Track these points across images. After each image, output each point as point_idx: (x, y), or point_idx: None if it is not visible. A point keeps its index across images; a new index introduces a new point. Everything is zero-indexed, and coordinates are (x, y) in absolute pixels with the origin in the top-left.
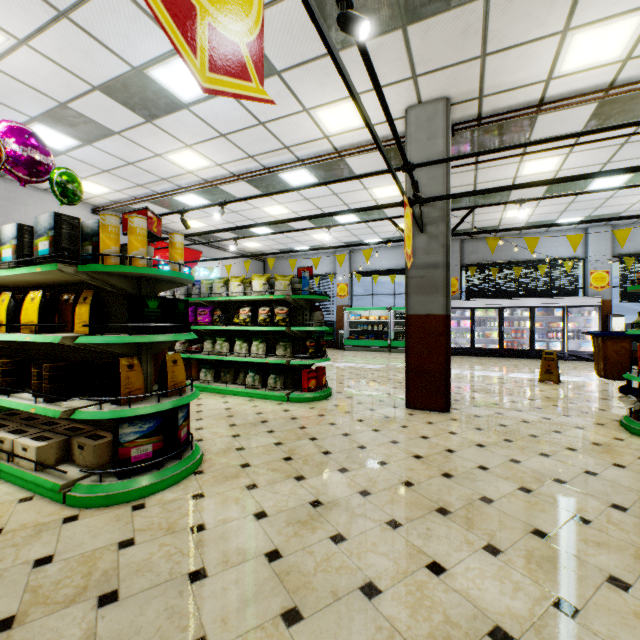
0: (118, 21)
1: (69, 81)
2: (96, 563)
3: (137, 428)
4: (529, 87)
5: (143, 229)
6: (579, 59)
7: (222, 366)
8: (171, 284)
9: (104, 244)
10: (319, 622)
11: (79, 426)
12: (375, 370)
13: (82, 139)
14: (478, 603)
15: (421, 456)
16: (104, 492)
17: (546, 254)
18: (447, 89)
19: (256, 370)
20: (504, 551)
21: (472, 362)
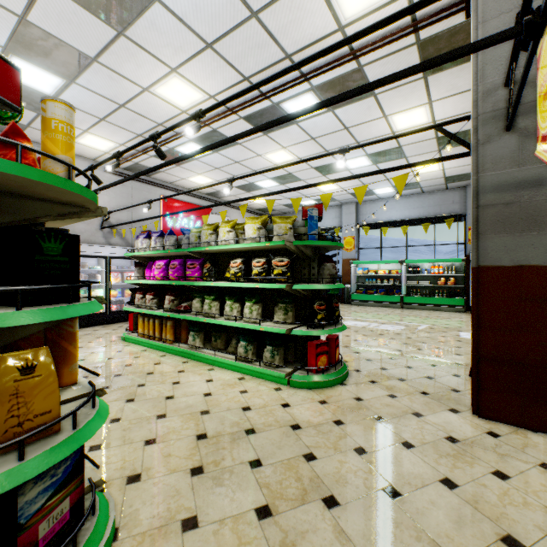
0: None
1: None
2: None
3: None
4: None
5: None
6: None
7: (213, 329)
8: (48, 205)
9: None
10: None
11: None
12: (394, 333)
13: (64, 75)
14: None
15: None
16: None
17: None
18: None
19: (249, 338)
20: None
21: None
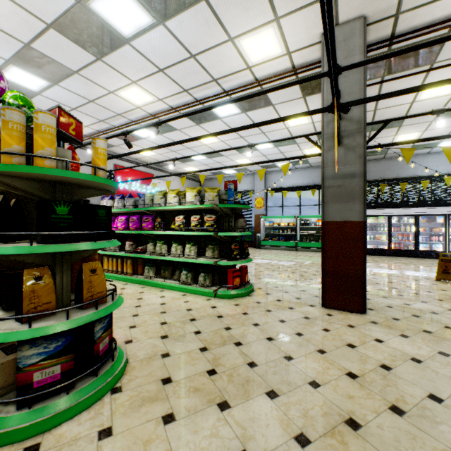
0: None
1: (26, 20)
2: None
3: (41, 349)
4: None
5: (50, 126)
6: None
7: (162, 264)
8: (94, 190)
9: (4, 142)
10: None
11: None
12: (287, 267)
13: (50, 79)
14: None
15: (355, 374)
16: None
17: (428, 172)
18: (365, 6)
19: (189, 269)
20: None
21: (367, 260)
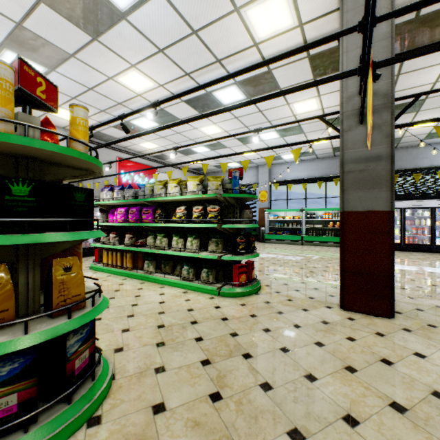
0: None
1: None
2: None
3: None
4: None
5: (3, 79)
6: None
7: (162, 258)
8: (72, 170)
9: None
10: None
11: None
12: (295, 261)
13: (46, 65)
14: None
15: (403, 406)
16: None
17: None
18: None
19: (190, 264)
20: None
21: None
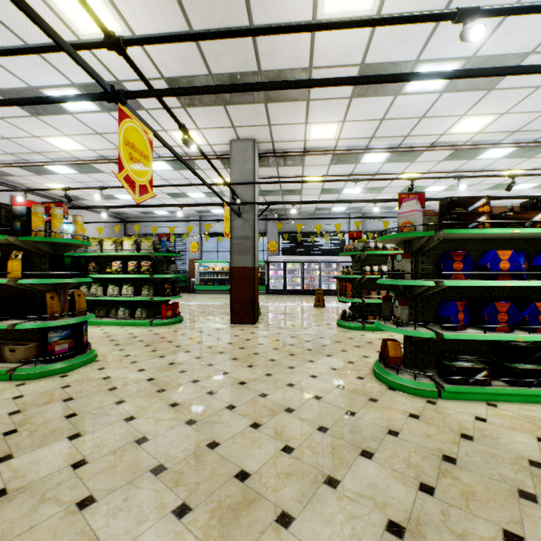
0: (26, 63)
1: None
2: (53, 393)
3: (59, 334)
4: (297, 142)
5: (62, 215)
6: (317, 135)
7: (96, 305)
8: (74, 247)
9: (36, 224)
10: (173, 390)
11: (1, 341)
12: (216, 305)
13: None
14: (238, 378)
15: (232, 343)
16: (40, 370)
17: (329, 228)
18: (253, 135)
19: (126, 306)
20: (255, 366)
21: (283, 298)
